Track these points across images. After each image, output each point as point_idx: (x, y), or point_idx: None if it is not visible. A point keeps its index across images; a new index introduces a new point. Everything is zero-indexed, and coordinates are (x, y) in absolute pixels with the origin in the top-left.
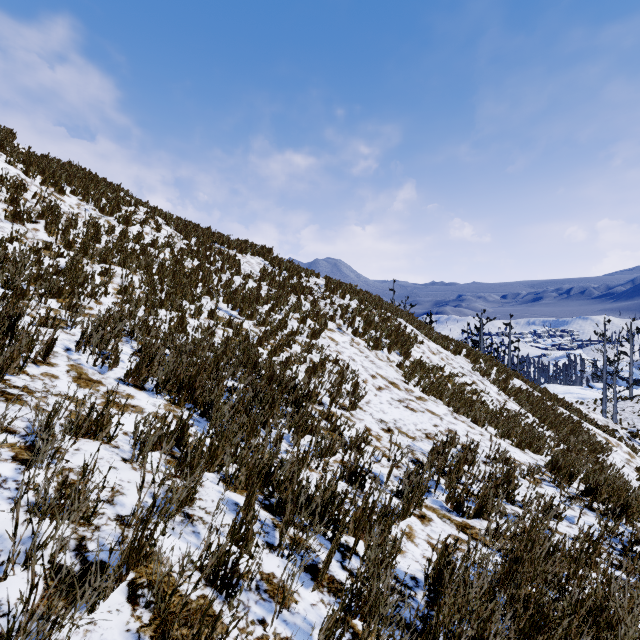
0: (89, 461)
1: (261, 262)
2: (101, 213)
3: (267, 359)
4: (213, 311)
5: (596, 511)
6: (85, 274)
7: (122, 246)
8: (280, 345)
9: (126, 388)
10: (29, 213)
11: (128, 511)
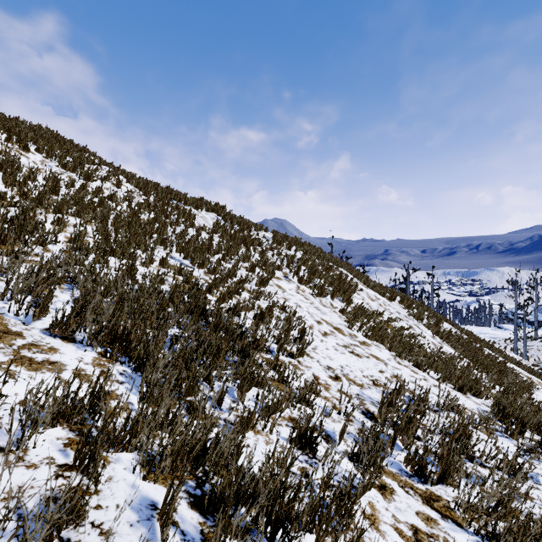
0: None
1: (215, 217)
2: (63, 169)
3: (215, 306)
4: (164, 259)
5: None
6: (35, 222)
7: (79, 198)
8: (229, 292)
9: (51, 340)
10: None
11: None
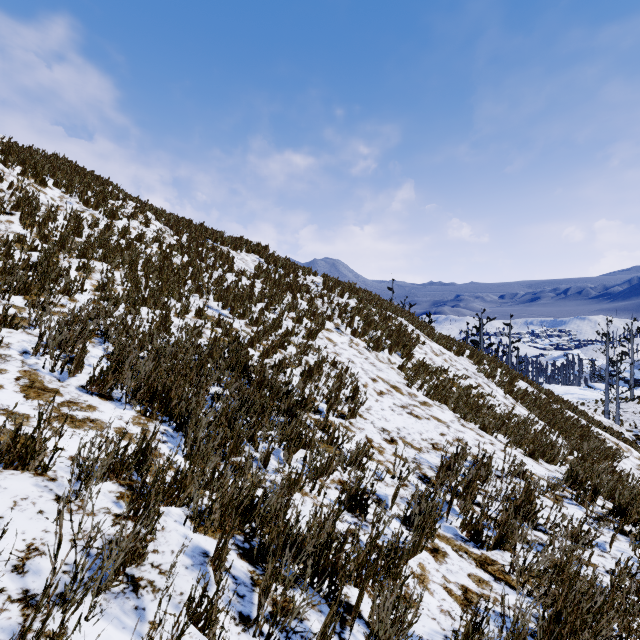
0: (5, 504)
1: (256, 259)
2: (85, 206)
3: (258, 362)
4: (201, 310)
5: (630, 536)
6: (59, 269)
7: (105, 240)
8: (273, 346)
9: (88, 398)
10: (2, 203)
11: (43, 582)
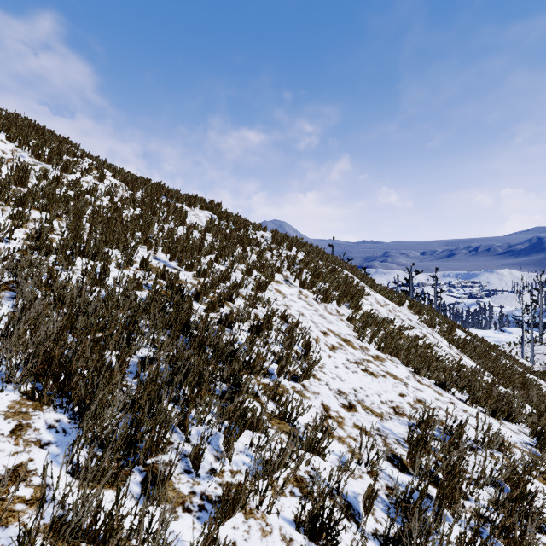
0: None
1: (209, 215)
2: (37, 159)
3: (202, 317)
4: (145, 261)
5: None
6: None
7: (49, 190)
8: (220, 299)
9: None
10: None
11: None
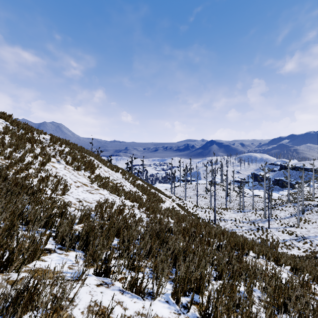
0: None
1: (3, 122)
2: None
3: (13, 176)
4: None
5: (146, 213)
6: None
7: None
8: (21, 169)
9: None
10: None
11: None
